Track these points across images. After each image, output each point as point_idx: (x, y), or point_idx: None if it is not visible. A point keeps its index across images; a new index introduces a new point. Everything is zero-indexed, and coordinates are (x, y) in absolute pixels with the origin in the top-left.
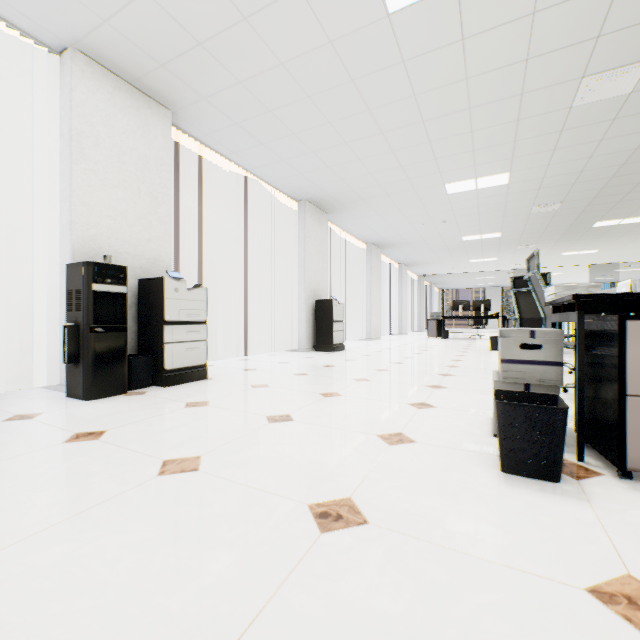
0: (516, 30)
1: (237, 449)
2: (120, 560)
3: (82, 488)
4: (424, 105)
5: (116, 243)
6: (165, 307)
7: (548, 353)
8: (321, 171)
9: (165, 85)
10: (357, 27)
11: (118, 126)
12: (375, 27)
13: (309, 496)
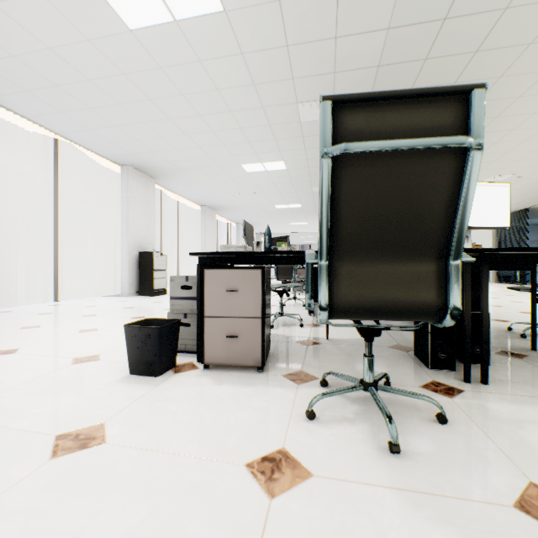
0: (236, 63)
1: None
2: None
3: None
4: (195, 103)
5: None
6: None
7: (196, 291)
8: (132, 142)
9: None
10: (108, 34)
11: None
12: (124, 37)
13: None
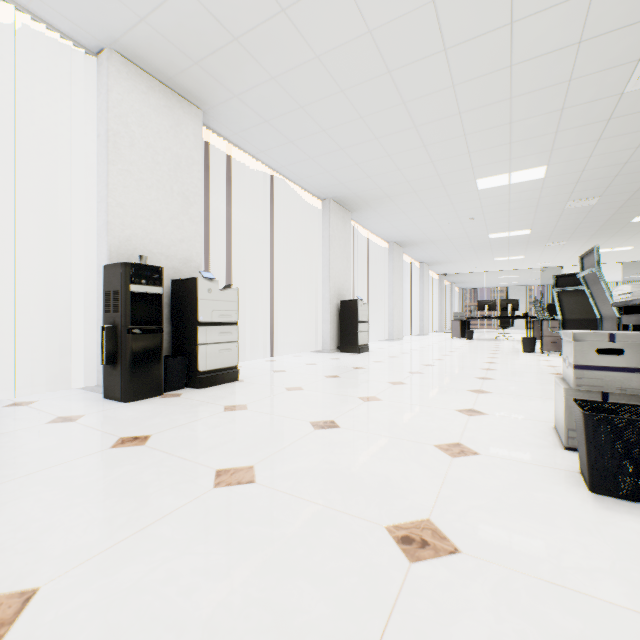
0: (571, 10)
1: (289, 459)
2: (196, 589)
3: (139, 500)
4: (462, 96)
5: (150, 244)
6: (199, 308)
7: (631, 359)
8: (348, 168)
9: (198, 83)
10: (399, 14)
11: (152, 126)
12: (418, 13)
13: (383, 516)
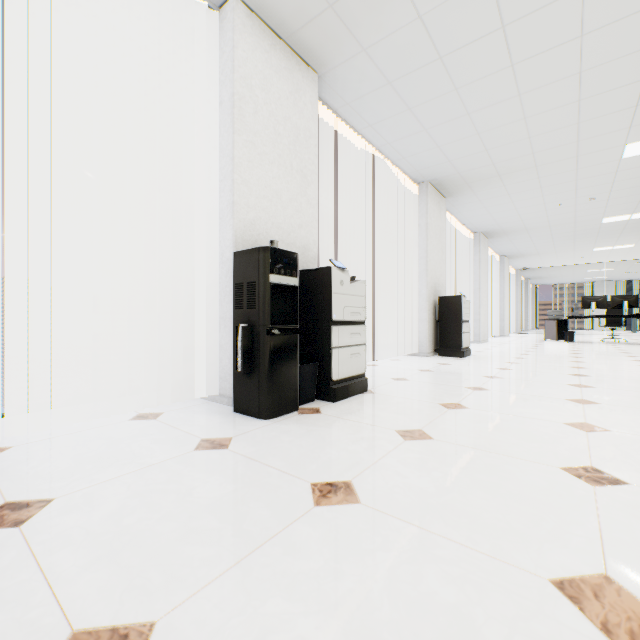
0: None
1: None
2: None
3: None
4: None
5: (271, 229)
6: (332, 304)
7: None
8: (465, 140)
9: (323, 37)
10: None
11: (273, 91)
12: None
13: None
